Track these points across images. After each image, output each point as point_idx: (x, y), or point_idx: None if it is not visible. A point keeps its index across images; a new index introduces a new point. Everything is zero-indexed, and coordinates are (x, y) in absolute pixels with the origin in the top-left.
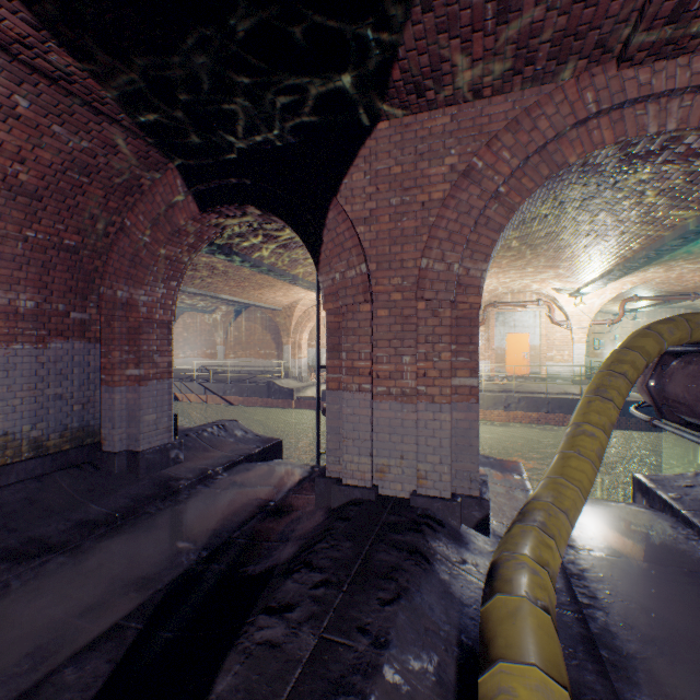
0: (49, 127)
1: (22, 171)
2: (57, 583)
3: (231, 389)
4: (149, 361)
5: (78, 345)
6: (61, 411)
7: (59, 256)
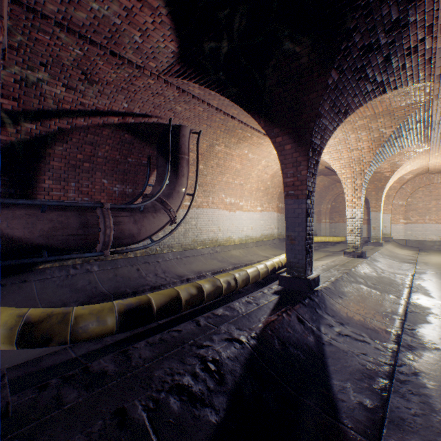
0: None
1: None
2: None
3: None
4: None
5: None
6: None
7: None
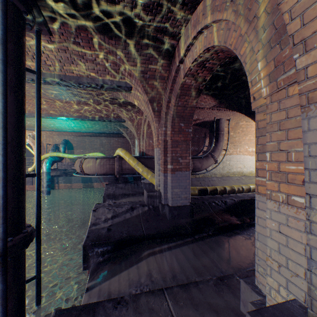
0: None
1: None
2: None
3: None
4: None
5: None
6: None
7: None
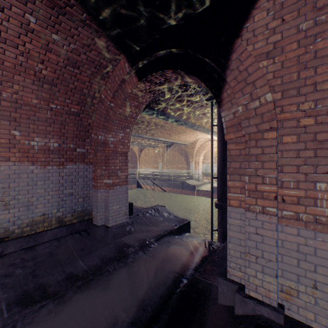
0: (50, 36)
1: (43, 68)
2: None
3: (164, 184)
4: (114, 175)
5: (80, 166)
6: (72, 202)
7: (69, 118)
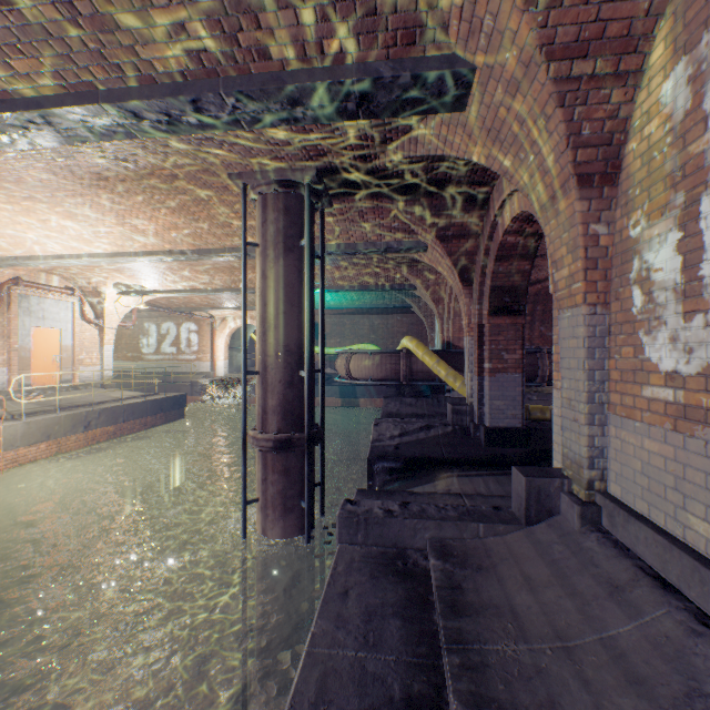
0: None
1: None
2: None
3: None
4: None
5: None
6: None
7: None
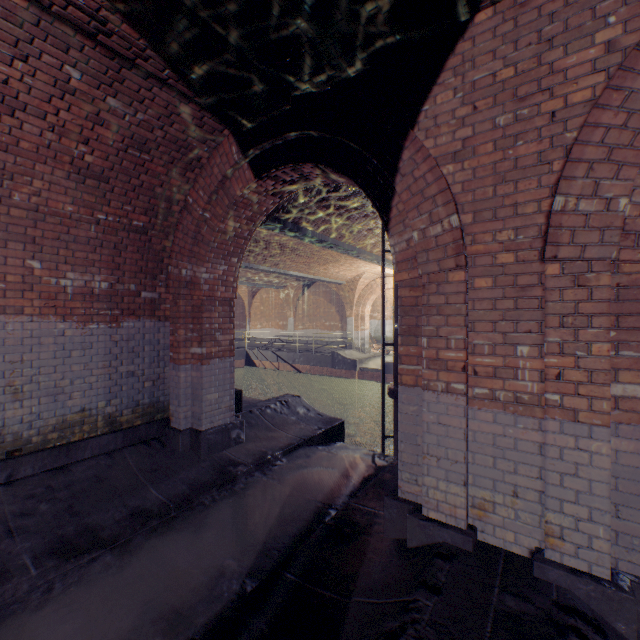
0: (104, 100)
1: (87, 152)
2: (92, 597)
3: (299, 358)
4: (211, 339)
5: (148, 323)
6: (133, 388)
7: (129, 237)
